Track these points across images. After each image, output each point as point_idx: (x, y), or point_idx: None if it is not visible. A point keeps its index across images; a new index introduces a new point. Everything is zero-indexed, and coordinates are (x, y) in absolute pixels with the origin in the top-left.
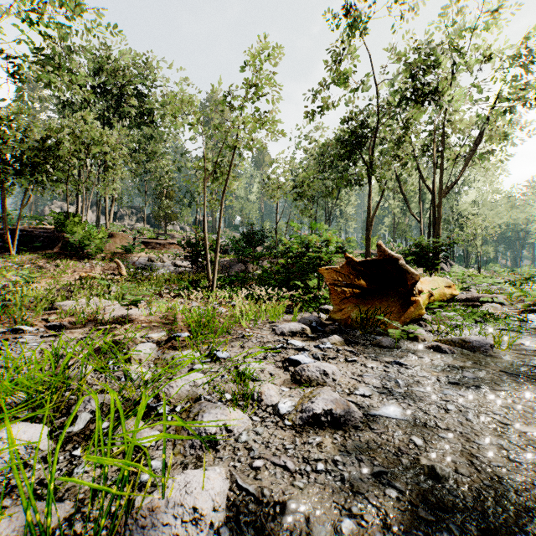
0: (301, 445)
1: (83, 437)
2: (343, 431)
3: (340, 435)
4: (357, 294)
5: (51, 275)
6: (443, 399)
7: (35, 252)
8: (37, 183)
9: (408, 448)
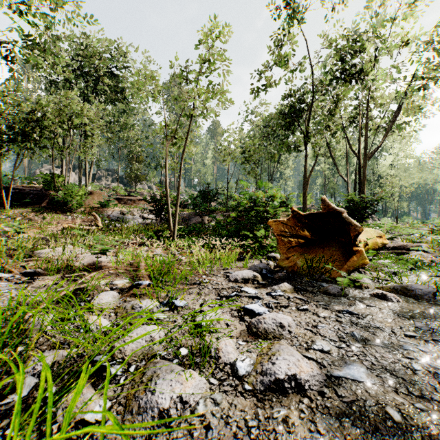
0: (264, 420)
1: (24, 408)
2: (309, 399)
3: (306, 406)
4: (301, 244)
5: (38, 226)
6: (405, 356)
7: (26, 207)
8: (27, 149)
9: (386, 425)
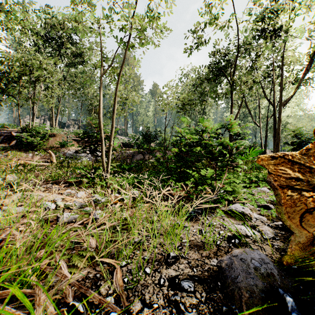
0: None
1: None
2: None
3: None
4: None
5: (0, 162)
6: None
7: None
8: None
9: None
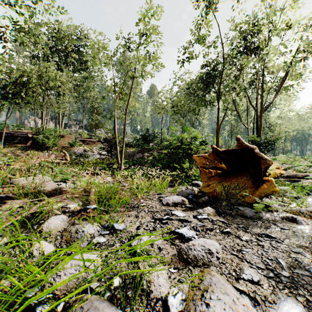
0: None
1: None
2: None
3: None
4: (219, 174)
5: (23, 160)
6: None
7: (15, 146)
8: (16, 104)
9: None
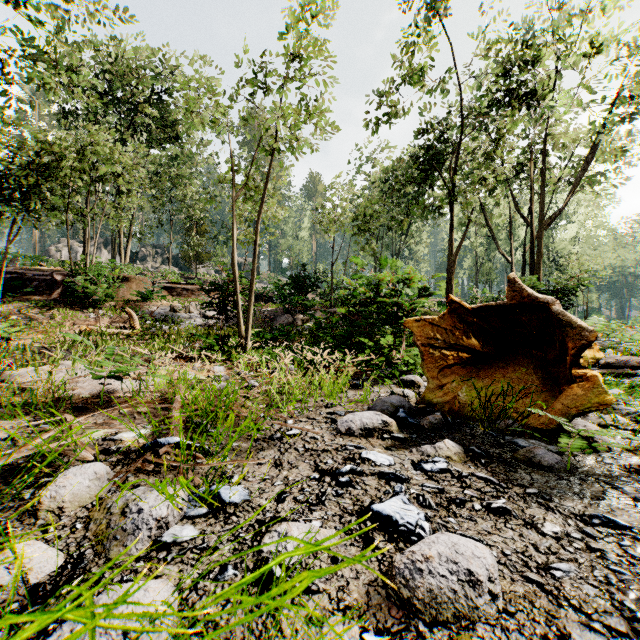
0: None
1: None
2: None
3: None
4: (464, 360)
5: (43, 328)
6: None
7: (27, 300)
8: (28, 212)
9: None
